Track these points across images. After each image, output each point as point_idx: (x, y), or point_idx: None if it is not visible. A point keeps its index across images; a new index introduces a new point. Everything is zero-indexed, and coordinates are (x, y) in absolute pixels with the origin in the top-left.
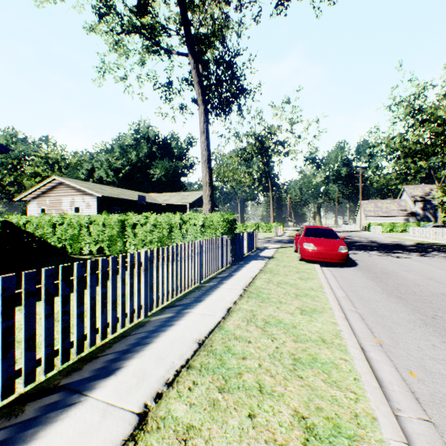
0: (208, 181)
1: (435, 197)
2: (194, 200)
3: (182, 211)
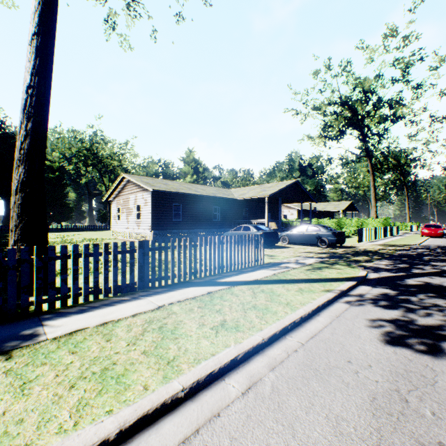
0: (374, 205)
1: None
2: (344, 208)
3: (330, 214)
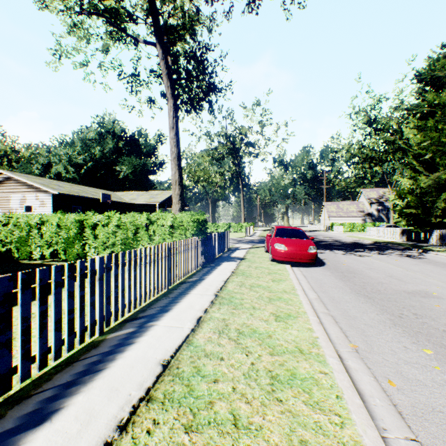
0: (178, 179)
1: (389, 199)
2: (163, 199)
3: (151, 211)
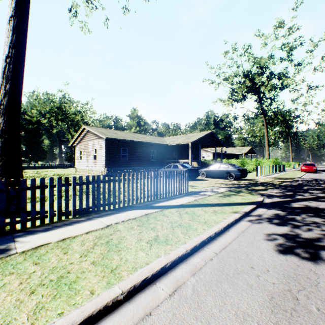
0: (267, 149)
1: None
2: (246, 151)
3: (236, 156)
